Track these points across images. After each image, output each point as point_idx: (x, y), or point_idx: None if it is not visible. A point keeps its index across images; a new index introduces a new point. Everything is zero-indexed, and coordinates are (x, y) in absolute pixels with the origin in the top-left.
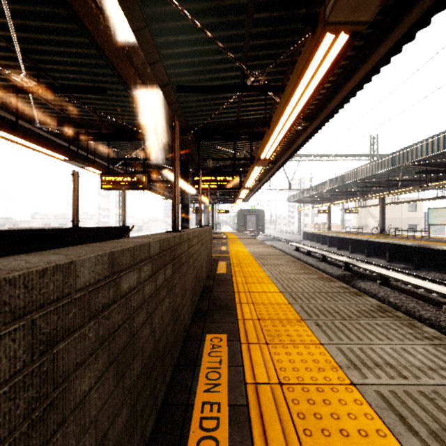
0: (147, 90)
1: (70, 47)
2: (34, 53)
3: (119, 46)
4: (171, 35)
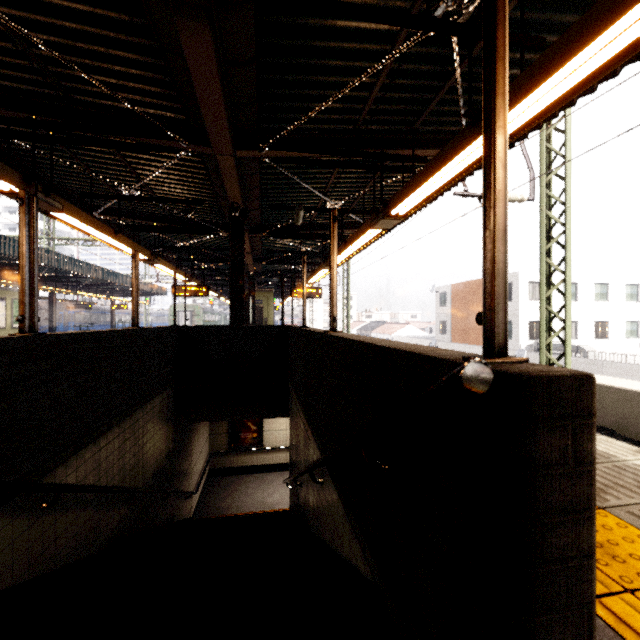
0: (170, 7)
1: (311, 15)
2: (397, 0)
3: (199, 100)
4: (121, 11)
